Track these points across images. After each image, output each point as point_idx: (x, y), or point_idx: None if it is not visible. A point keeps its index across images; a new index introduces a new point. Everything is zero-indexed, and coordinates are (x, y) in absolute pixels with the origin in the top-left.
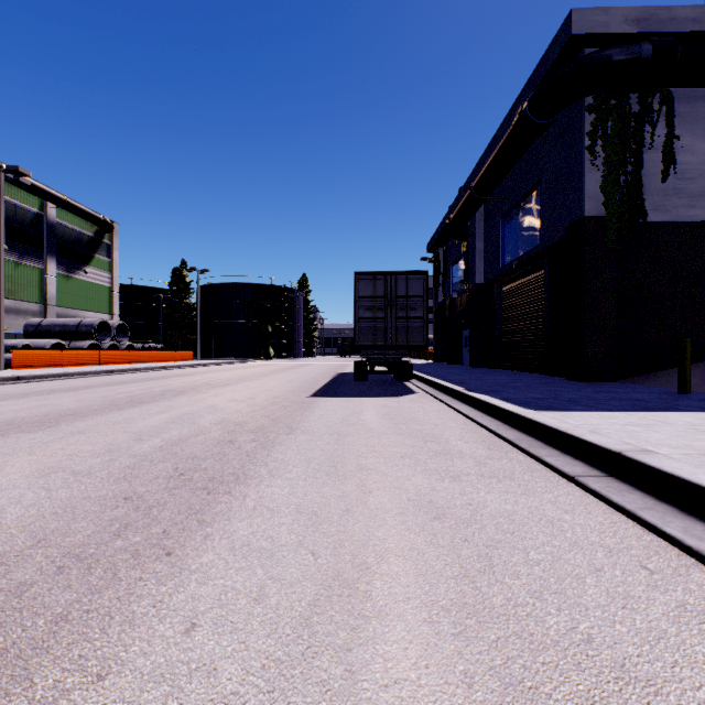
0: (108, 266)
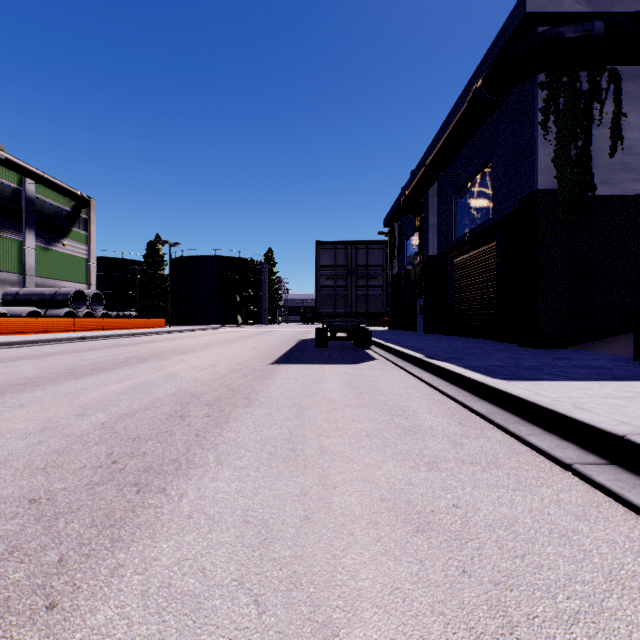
0: (85, 238)
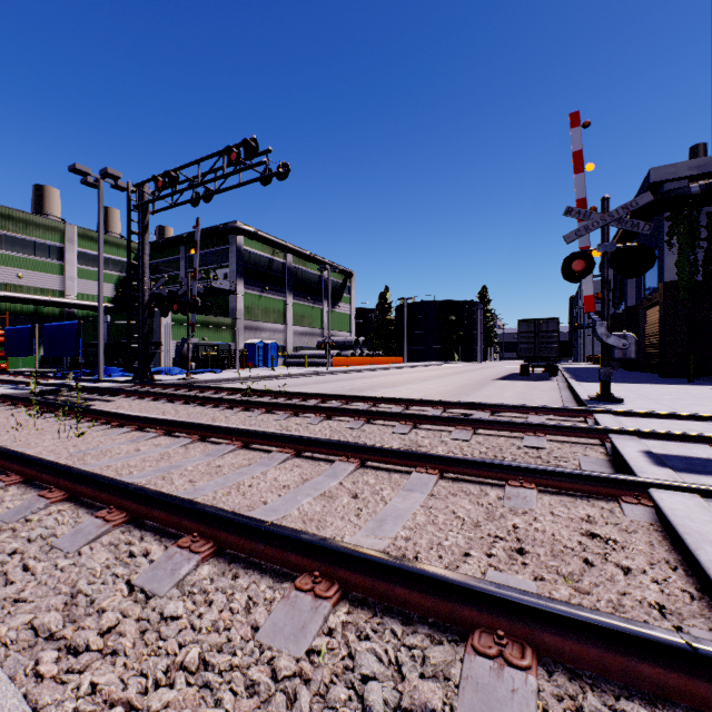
0: (349, 300)
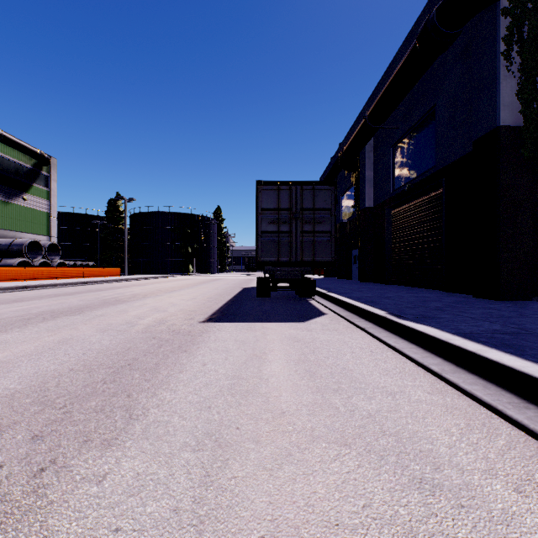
0: (46, 194)
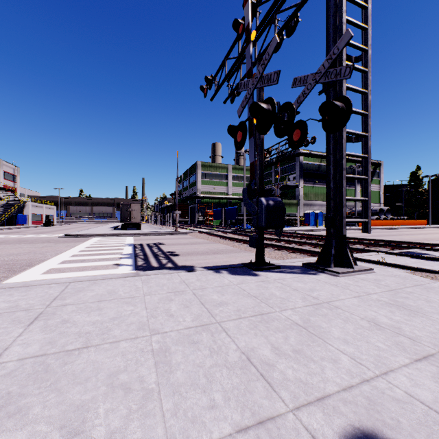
0: (378, 181)
